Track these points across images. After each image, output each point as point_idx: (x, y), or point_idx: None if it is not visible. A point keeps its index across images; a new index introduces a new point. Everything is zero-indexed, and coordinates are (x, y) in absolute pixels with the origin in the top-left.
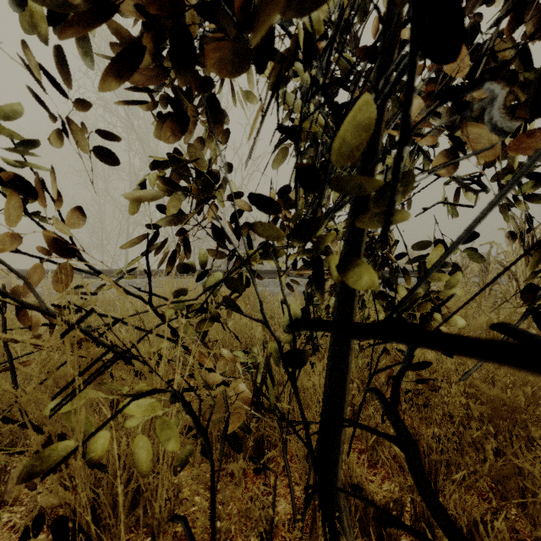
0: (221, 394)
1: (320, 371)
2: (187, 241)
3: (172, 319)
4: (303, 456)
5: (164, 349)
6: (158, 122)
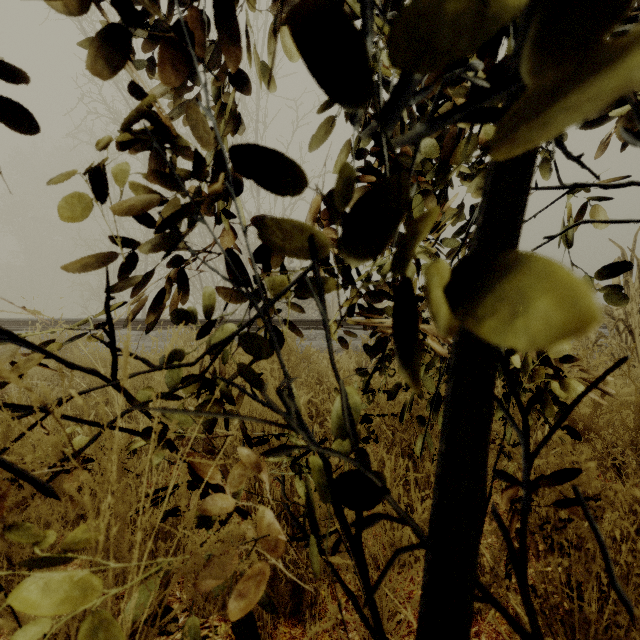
0: (227, 537)
1: (391, 472)
2: (185, 275)
3: (147, 403)
4: (366, 612)
5: (113, 469)
6: (101, 40)
